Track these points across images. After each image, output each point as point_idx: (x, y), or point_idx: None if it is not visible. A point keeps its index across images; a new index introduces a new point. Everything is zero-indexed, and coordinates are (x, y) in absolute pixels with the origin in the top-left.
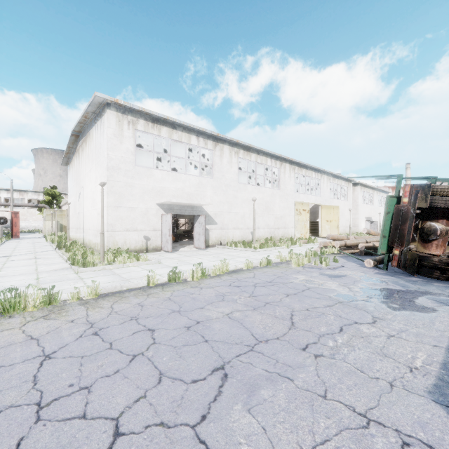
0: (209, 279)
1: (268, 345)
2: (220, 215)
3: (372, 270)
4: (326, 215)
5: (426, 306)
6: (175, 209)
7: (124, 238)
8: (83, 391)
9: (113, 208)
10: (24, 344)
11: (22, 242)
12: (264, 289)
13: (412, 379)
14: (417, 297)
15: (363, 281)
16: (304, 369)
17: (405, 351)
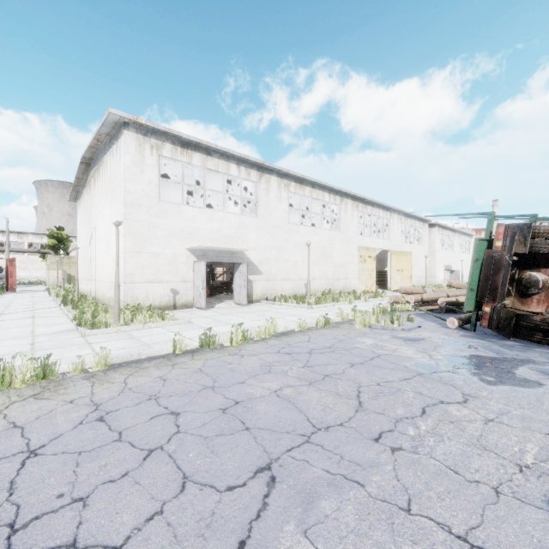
0: (252, 344)
1: (329, 434)
2: (266, 262)
3: (456, 332)
4: (397, 263)
5: (529, 380)
6: (210, 255)
7: (146, 291)
8: (76, 504)
9: (132, 253)
10: (3, 434)
11: (19, 296)
12: (322, 357)
13: (523, 482)
14: (516, 367)
15: (446, 346)
16: (378, 469)
17: (510, 442)
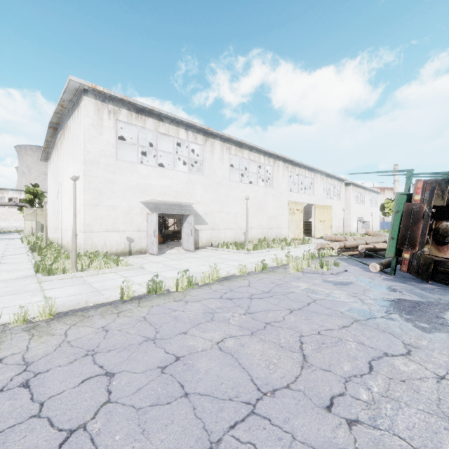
0: (196, 289)
1: (276, 401)
2: (211, 214)
3: (378, 275)
4: (319, 215)
5: None
6: (161, 208)
7: (104, 239)
8: None
9: (91, 206)
10: None
11: None
12: (261, 302)
13: None
14: (444, 312)
15: (373, 290)
16: None
17: None
